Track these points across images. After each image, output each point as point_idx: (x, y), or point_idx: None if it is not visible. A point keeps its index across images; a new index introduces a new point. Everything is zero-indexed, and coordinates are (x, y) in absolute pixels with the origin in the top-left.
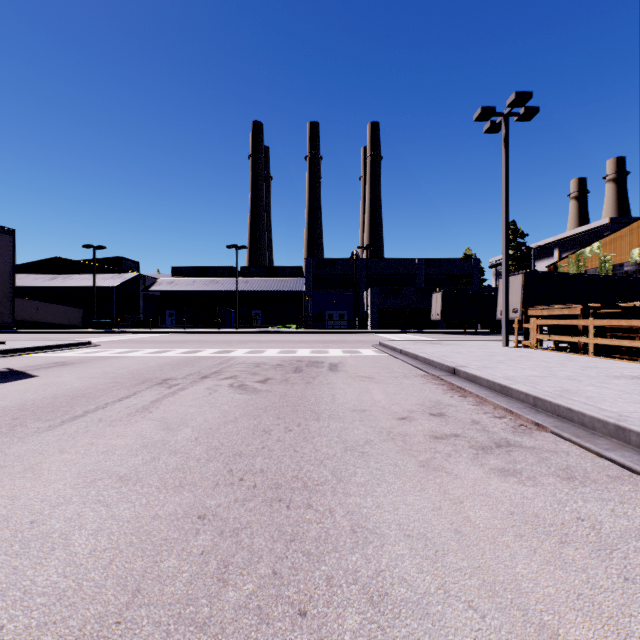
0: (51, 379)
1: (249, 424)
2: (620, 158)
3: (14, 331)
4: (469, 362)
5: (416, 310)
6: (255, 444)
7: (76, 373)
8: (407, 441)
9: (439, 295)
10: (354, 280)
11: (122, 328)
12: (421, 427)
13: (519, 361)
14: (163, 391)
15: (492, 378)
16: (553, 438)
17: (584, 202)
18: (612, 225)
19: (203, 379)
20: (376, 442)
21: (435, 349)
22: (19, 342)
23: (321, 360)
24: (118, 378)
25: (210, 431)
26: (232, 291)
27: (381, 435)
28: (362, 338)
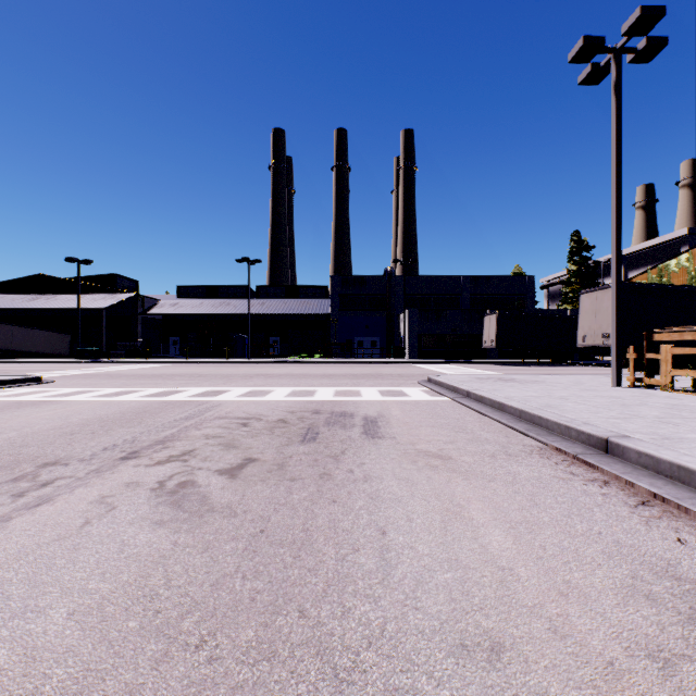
0: None
1: None
2: None
3: None
4: (614, 422)
5: (463, 336)
6: None
7: None
8: None
9: (493, 317)
10: (388, 301)
11: (114, 357)
12: None
13: None
14: None
15: None
16: None
17: (652, 212)
18: (691, 237)
19: (120, 462)
20: None
21: (520, 391)
22: None
23: (350, 410)
24: None
25: None
26: (245, 314)
27: None
28: (401, 371)
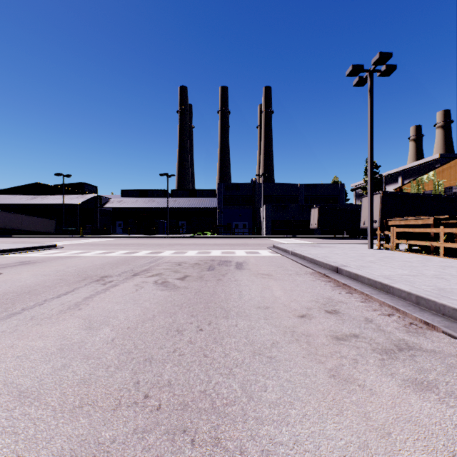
0: (10, 276)
1: (164, 322)
2: (446, 111)
3: (4, 236)
4: (348, 262)
5: (299, 221)
6: (167, 347)
7: (33, 271)
8: (311, 343)
9: (316, 210)
10: (253, 199)
11: (84, 234)
12: (321, 326)
13: (387, 261)
14: (98, 288)
15: (373, 277)
16: (448, 339)
17: (420, 143)
18: (441, 159)
19: (134, 276)
20: (282, 344)
21: (317, 251)
22: (1, 245)
23: (229, 259)
24: (65, 275)
25: (127, 331)
26: (164, 207)
27: (286, 335)
28: (260, 242)
